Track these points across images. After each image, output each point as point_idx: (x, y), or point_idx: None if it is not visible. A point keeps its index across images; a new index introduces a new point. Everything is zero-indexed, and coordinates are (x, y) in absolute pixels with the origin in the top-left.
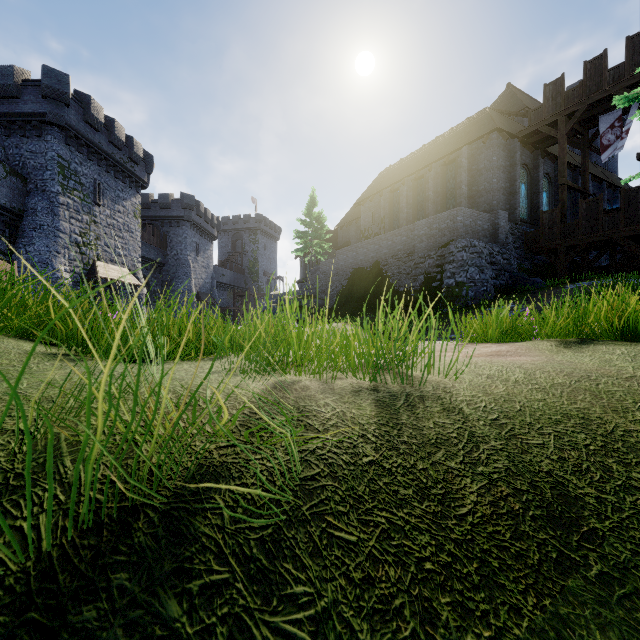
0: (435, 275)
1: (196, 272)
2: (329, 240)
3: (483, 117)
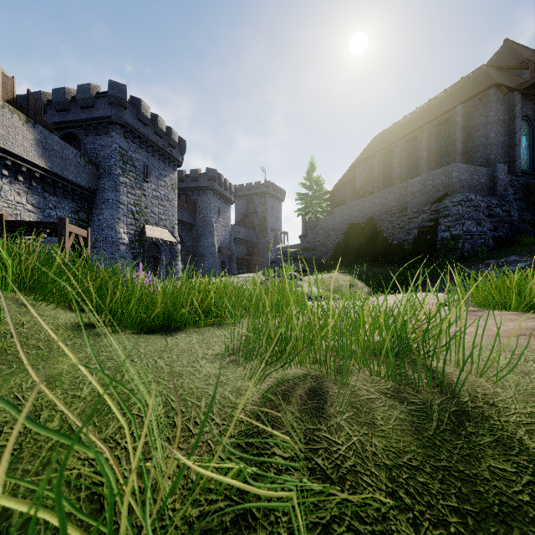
0: (429, 229)
1: (218, 230)
2: (327, 200)
3: (479, 75)
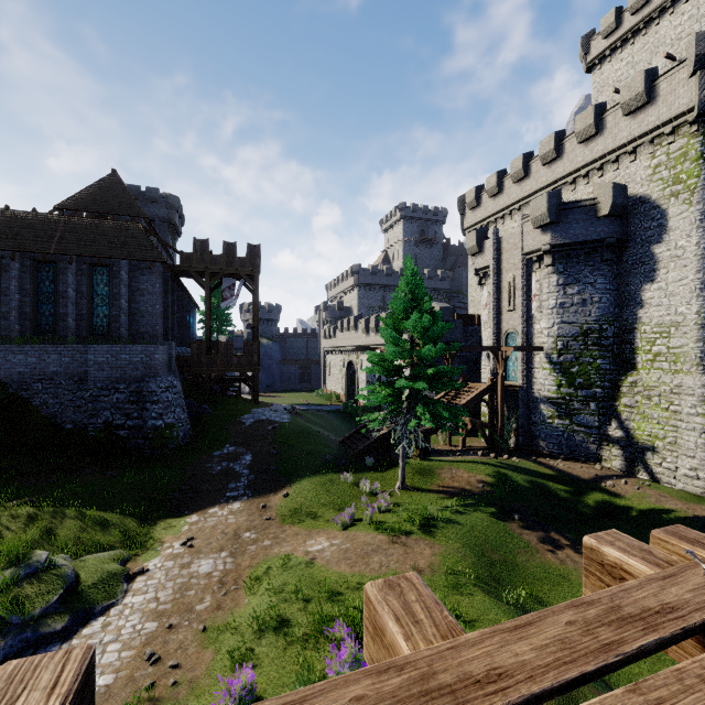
0: (130, 412)
1: None
2: None
3: (140, 234)
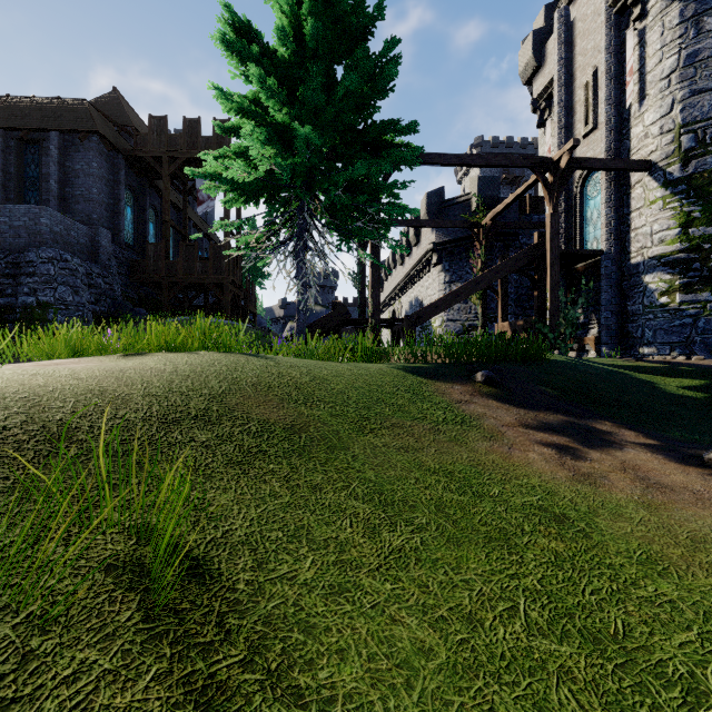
0: (4, 288)
1: None
2: None
3: (81, 109)
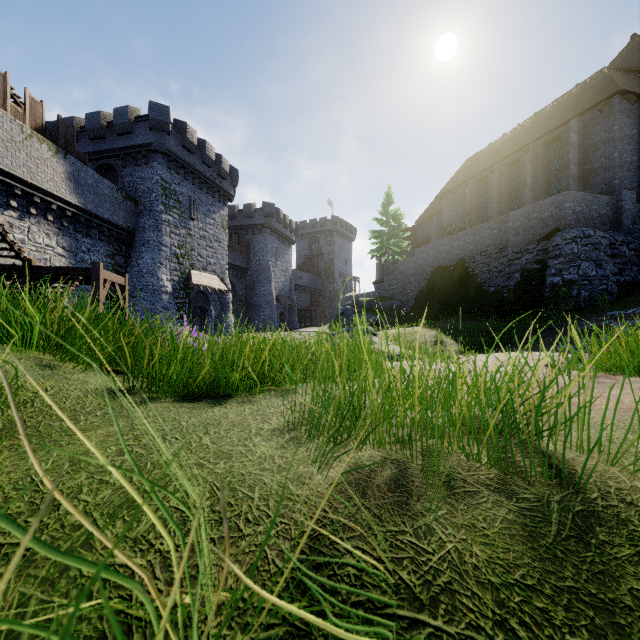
0: (535, 272)
1: (276, 276)
2: (407, 238)
3: (599, 80)
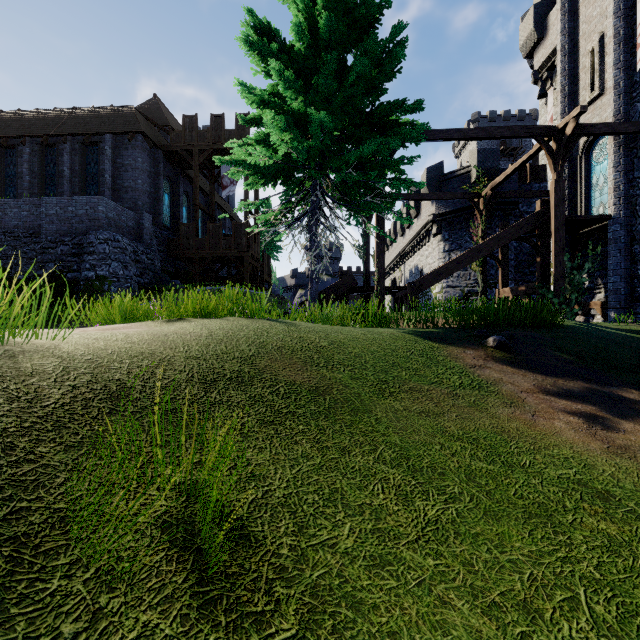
0: (71, 265)
1: None
2: None
3: (129, 114)
